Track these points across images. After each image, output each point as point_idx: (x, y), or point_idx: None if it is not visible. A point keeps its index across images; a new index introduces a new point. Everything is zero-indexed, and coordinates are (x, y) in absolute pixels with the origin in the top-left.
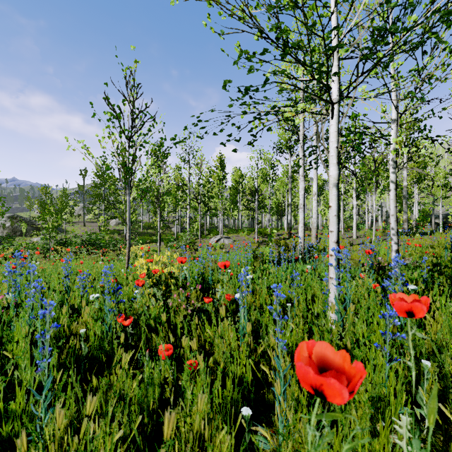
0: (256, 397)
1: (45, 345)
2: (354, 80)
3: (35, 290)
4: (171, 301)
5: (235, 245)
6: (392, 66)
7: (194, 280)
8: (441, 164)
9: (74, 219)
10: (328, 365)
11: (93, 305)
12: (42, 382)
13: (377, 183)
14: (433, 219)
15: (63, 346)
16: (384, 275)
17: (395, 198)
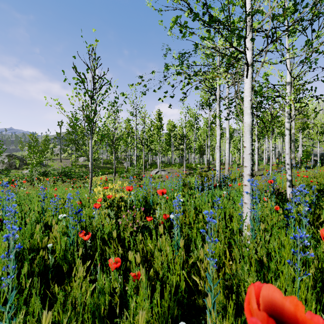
0: (188, 301)
1: (9, 264)
2: (265, 47)
3: (10, 214)
4: (121, 220)
5: (169, 176)
6: (288, 41)
7: (139, 202)
8: (318, 117)
9: (53, 157)
10: (279, 316)
11: (61, 223)
12: (7, 296)
13: (273, 130)
14: (312, 157)
15: (36, 256)
16: (282, 199)
17: (289, 141)
